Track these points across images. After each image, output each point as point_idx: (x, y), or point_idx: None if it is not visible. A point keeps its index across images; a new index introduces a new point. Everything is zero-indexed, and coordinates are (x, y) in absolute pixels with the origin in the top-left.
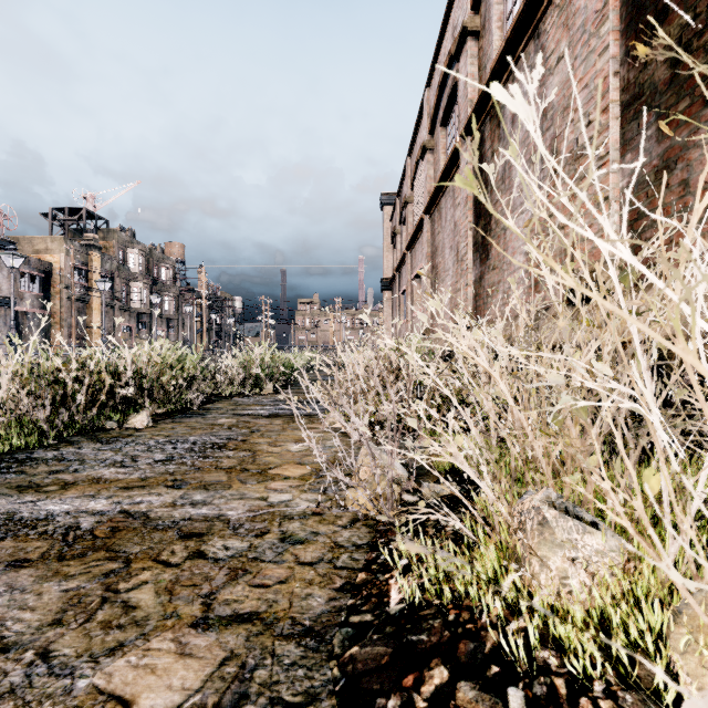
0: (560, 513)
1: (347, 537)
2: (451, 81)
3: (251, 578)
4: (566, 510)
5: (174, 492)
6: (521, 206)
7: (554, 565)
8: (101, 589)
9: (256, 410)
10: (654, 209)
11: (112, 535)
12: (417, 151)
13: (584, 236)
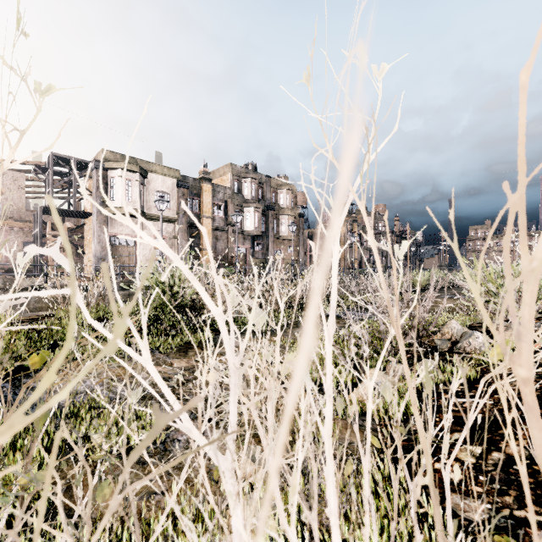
0: None
1: None
2: None
3: None
4: None
5: None
6: None
7: None
8: None
9: None
10: None
11: None
12: None
13: None
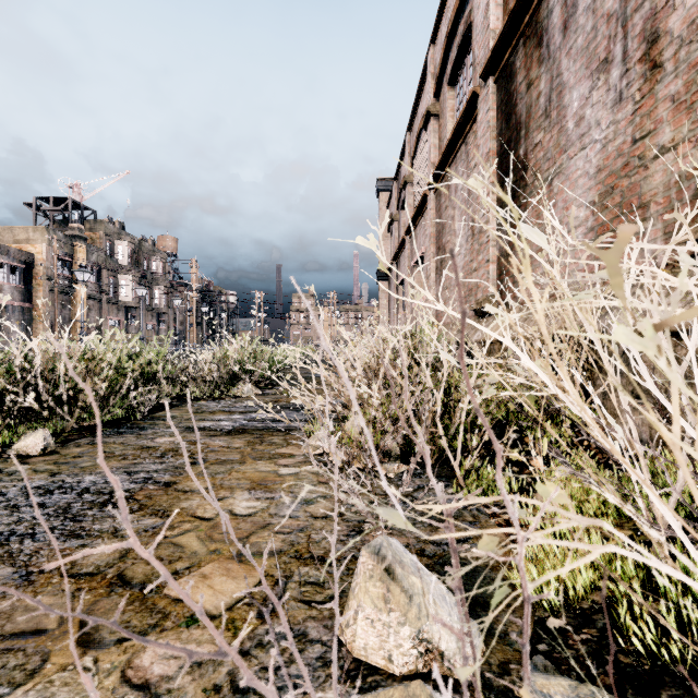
0: None
1: None
2: (463, 25)
3: None
4: None
5: None
6: (581, 139)
7: None
8: None
9: (217, 422)
10: None
11: None
12: (418, 123)
13: None
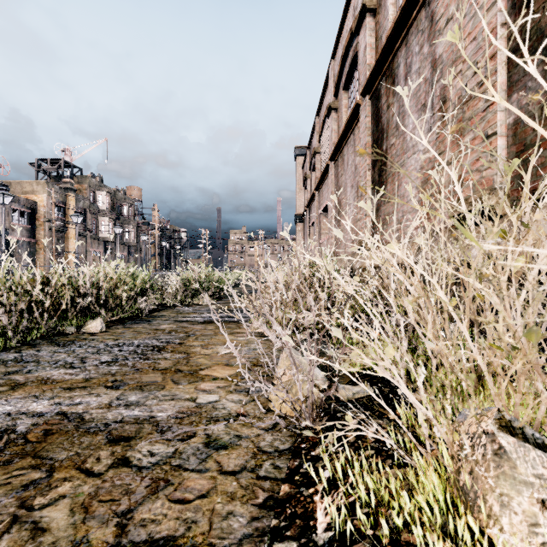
0: (518, 441)
1: (270, 441)
2: (352, 52)
3: (172, 490)
4: (525, 437)
5: (111, 393)
6: (413, 148)
7: (520, 508)
8: (15, 505)
9: (193, 318)
10: (540, 140)
11: (43, 440)
12: (324, 111)
13: (473, 168)
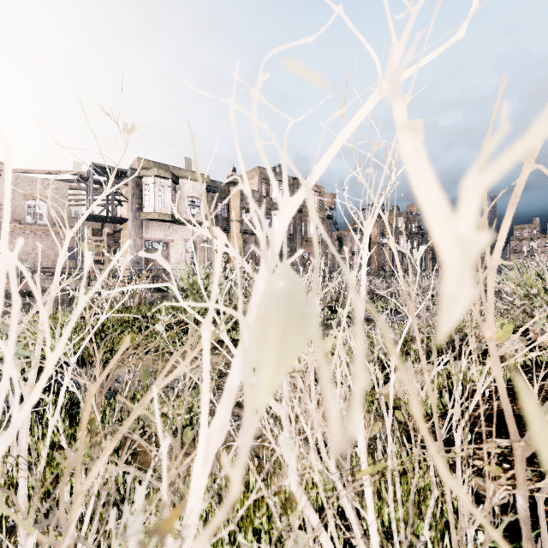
0: None
1: None
2: None
3: None
4: None
5: None
6: None
7: None
8: None
9: None
10: None
11: None
12: None
13: None
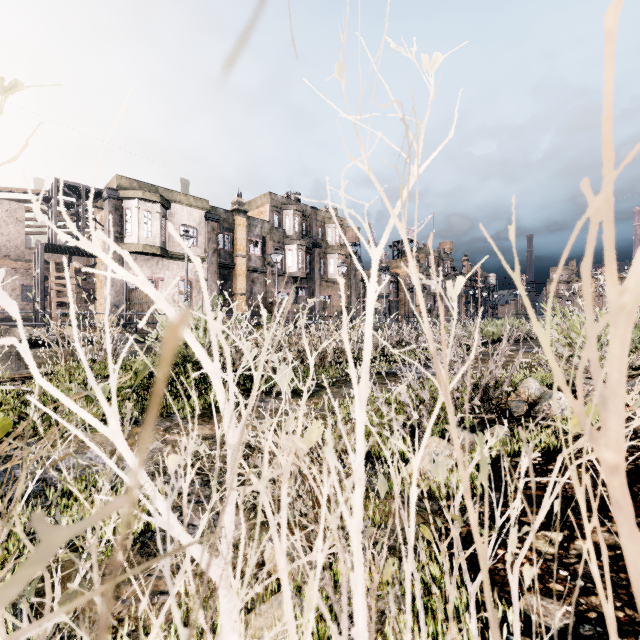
0: None
1: None
2: None
3: None
4: None
5: None
6: None
7: None
8: None
9: None
10: None
11: None
12: None
13: None
